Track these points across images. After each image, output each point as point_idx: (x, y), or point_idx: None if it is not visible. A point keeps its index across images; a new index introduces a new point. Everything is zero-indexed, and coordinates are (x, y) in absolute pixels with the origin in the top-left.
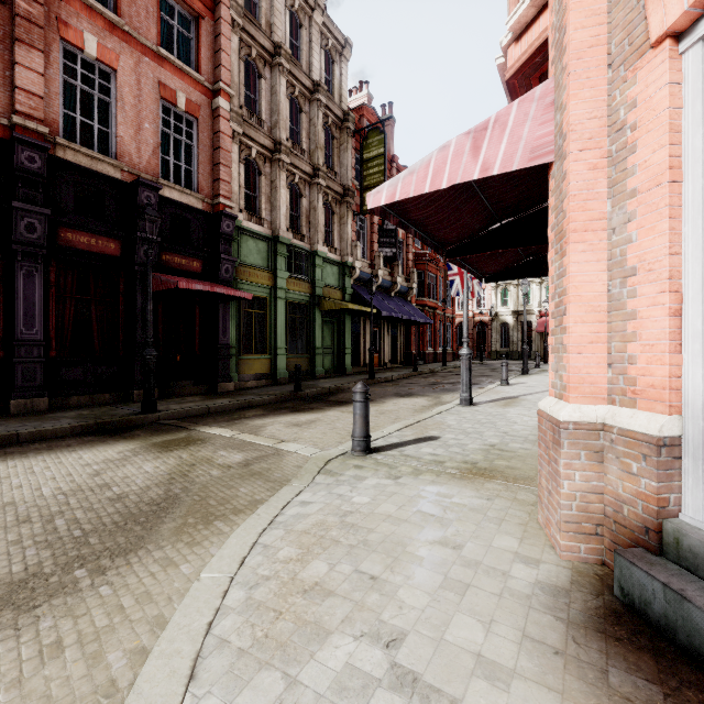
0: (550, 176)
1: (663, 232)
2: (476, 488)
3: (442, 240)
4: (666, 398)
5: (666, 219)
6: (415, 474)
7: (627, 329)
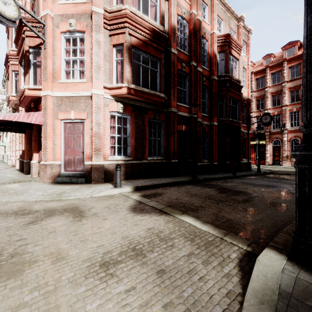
0: (42, 126)
1: (60, 141)
2: (23, 183)
3: None
4: (60, 159)
5: (60, 139)
6: (3, 184)
7: (55, 151)
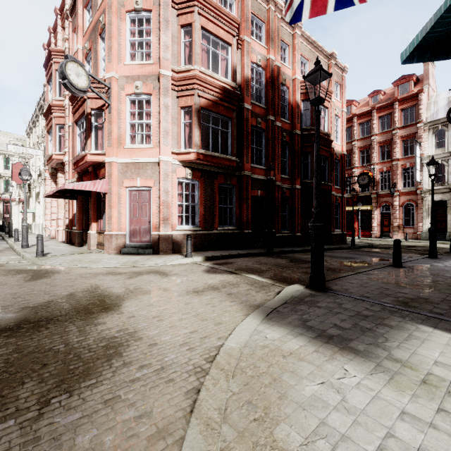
0: (107, 194)
1: (125, 210)
2: (87, 254)
3: (59, 190)
4: (125, 229)
5: (125, 208)
6: (69, 255)
7: (120, 221)
